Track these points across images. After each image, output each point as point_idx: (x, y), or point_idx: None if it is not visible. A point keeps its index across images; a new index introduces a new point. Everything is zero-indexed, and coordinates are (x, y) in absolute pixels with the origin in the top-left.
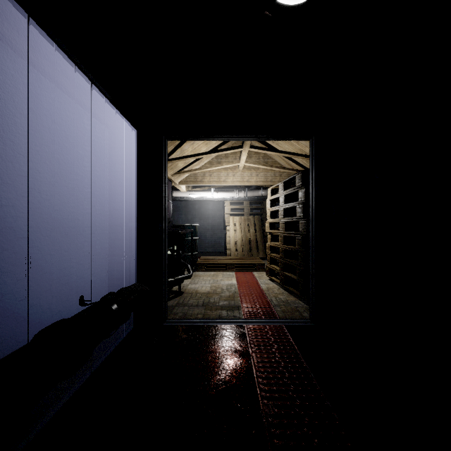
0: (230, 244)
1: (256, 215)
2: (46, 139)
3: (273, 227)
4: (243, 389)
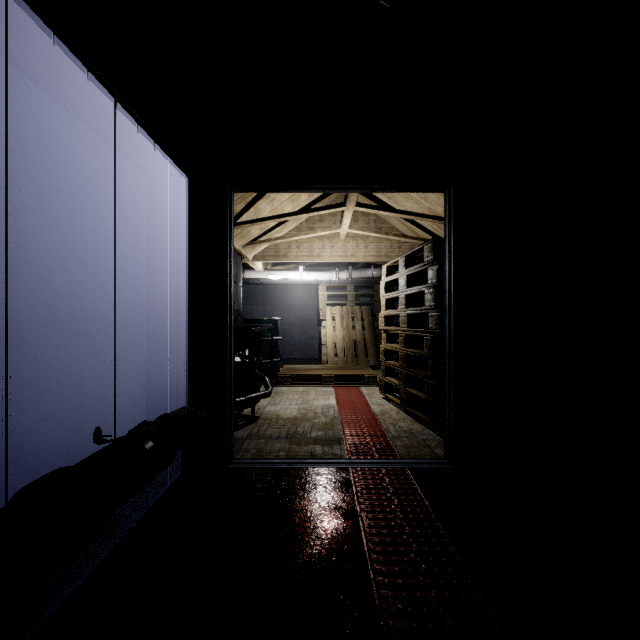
0: (326, 347)
1: (365, 305)
2: (46, 187)
3: (389, 322)
4: (348, 570)
